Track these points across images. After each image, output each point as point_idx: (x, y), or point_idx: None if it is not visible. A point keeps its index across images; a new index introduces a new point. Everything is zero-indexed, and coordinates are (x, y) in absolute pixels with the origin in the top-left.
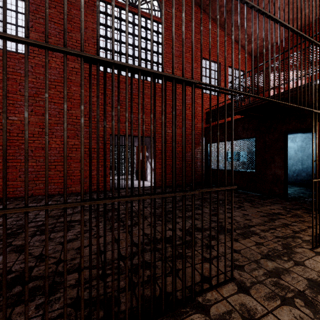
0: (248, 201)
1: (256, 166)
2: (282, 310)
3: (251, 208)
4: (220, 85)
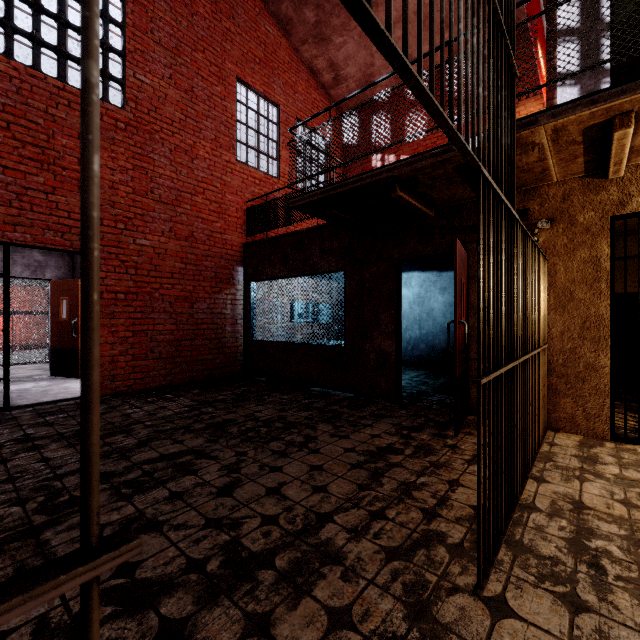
0: (327, 419)
1: (346, 334)
2: None
3: (333, 440)
4: (280, 154)
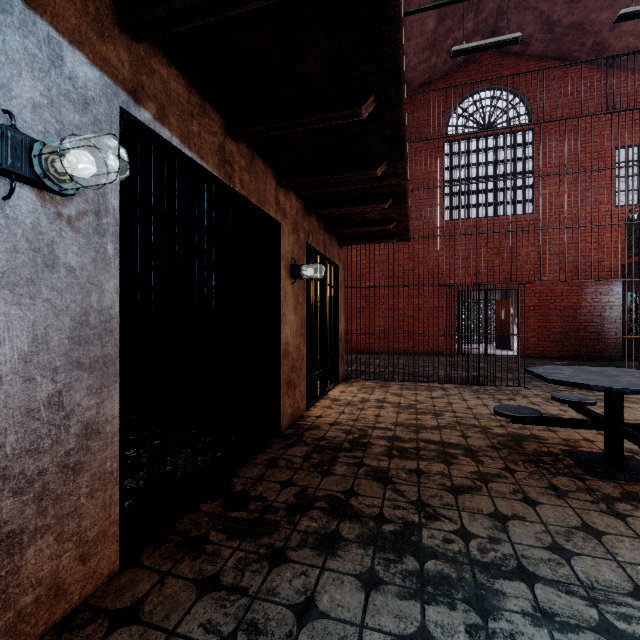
0: None
1: None
2: (539, 392)
3: None
4: None
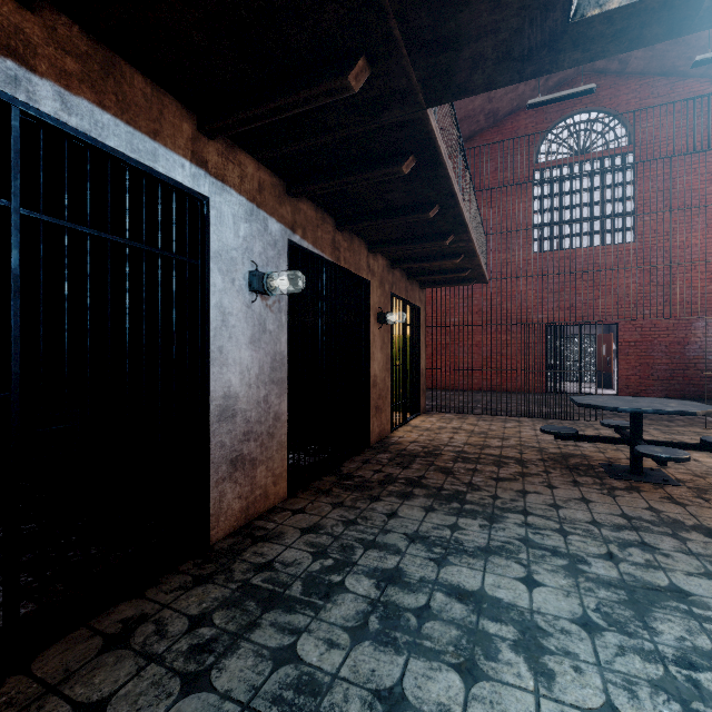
0: None
1: None
2: None
3: None
4: None
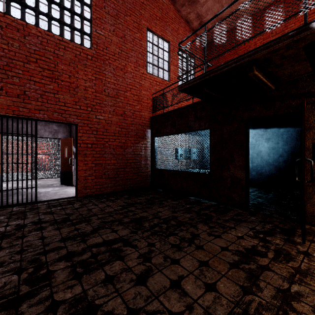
0: (203, 220)
1: (211, 166)
2: None
3: (210, 238)
4: (170, 68)
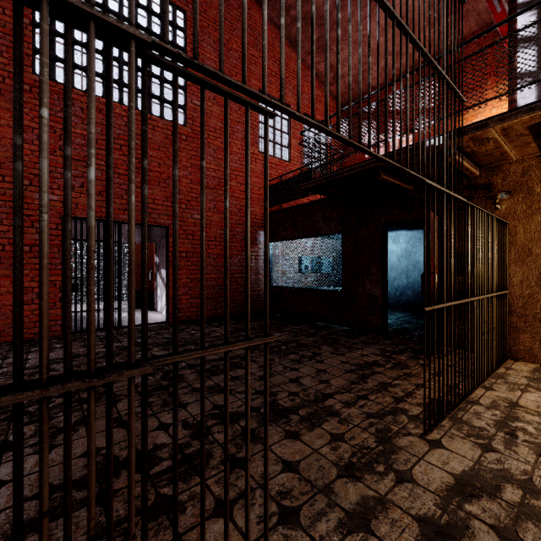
0: (329, 343)
1: (343, 282)
2: None
3: (333, 356)
4: (291, 143)
